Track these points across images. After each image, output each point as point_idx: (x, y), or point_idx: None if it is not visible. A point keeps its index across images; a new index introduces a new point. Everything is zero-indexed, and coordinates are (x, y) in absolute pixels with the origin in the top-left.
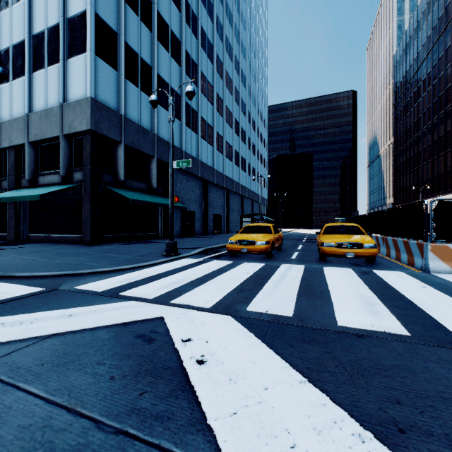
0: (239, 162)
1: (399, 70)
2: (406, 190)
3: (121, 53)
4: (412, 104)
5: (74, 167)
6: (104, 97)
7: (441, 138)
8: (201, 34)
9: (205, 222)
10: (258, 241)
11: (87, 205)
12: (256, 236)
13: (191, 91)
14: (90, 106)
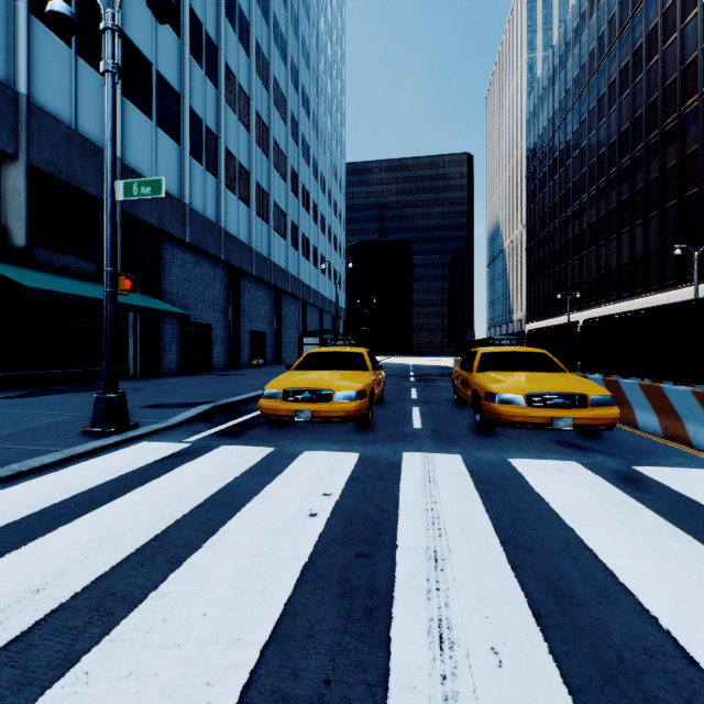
0: (298, 242)
1: (533, 125)
2: (543, 300)
3: None
4: (551, 176)
5: None
6: None
7: (593, 225)
8: None
9: (233, 346)
10: (340, 392)
11: None
12: (332, 379)
13: None
14: None
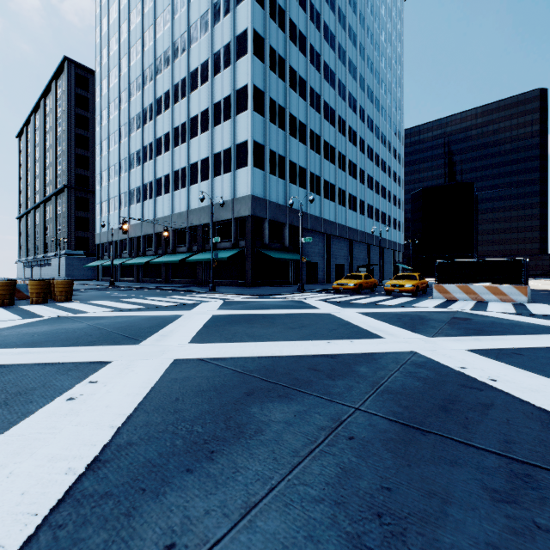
0: (364, 210)
1: None
2: None
3: (266, 158)
4: None
5: (239, 237)
6: (257, 191)
7: None
8: (324, 108)
9: (327, 272)
10: (350, 284)
11: (248, 262)
12: (349, 281)
13: (312, 199)
14: (251, 201)
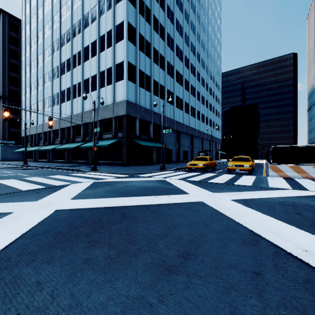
0: (199, 117)
1: None
2: None
3: (137, 75)
4: None
5: (118, 131)
6: (131, 98)
7: None
8: (176, 48)
9: (178, 155)
10: (199, 164)
11: (124, 148)
12: (199, 162)
13: (171, 100)
14: (126, 104)
